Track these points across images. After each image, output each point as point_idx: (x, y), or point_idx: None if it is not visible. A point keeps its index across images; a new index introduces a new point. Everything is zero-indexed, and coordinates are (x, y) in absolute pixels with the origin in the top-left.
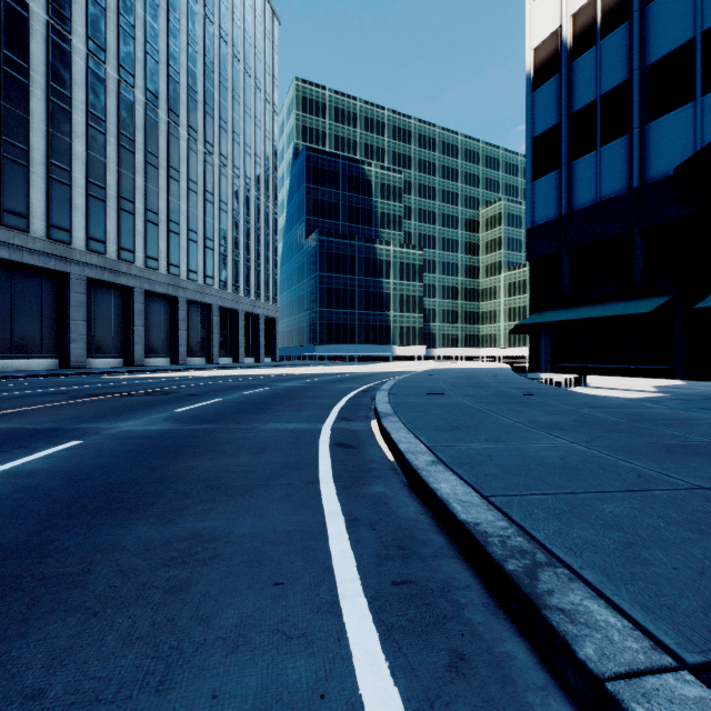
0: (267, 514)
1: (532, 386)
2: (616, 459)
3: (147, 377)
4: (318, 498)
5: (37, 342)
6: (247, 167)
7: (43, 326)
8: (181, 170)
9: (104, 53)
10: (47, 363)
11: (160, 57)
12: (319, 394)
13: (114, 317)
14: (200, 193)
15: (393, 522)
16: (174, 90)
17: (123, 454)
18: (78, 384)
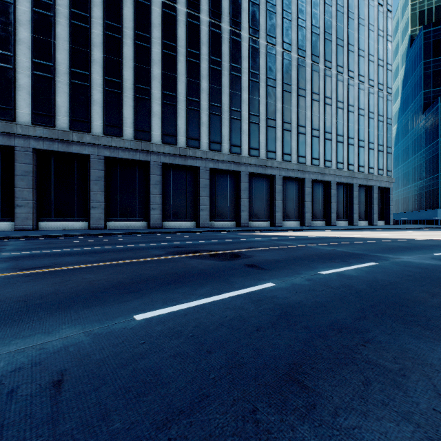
0: None
1: None
2: None
3: (267, 235)
4: None
5: (226, 212)
6: (360, 67)
7: (229, 203)
8: (306, 88)
9: (258, 32)
10: (230, 224)
11: (292, 16)
12: None
13: (265, 195)
14: (320, 101)
15: None
16: (302, 34)
17: None
18: (212, 239)
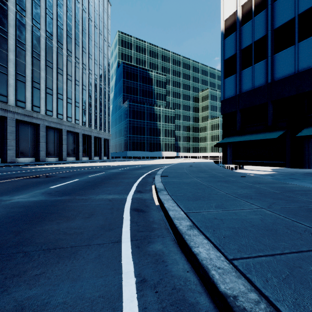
0: (81, 278)
1: (226, 171)
2: (291, 220)
3: (44, 167)
4: (119, 257)
5: None
6: (95, 70)
7: None
8: (63, 70)
9: (25, 12)
10: None
11: (53, 16)
12: (127, 176)
13: (30, 138)
14: (73, 81)
15: (170, 282)
16: (60, 32)
17: (5, 221)
18: (6, 172)
